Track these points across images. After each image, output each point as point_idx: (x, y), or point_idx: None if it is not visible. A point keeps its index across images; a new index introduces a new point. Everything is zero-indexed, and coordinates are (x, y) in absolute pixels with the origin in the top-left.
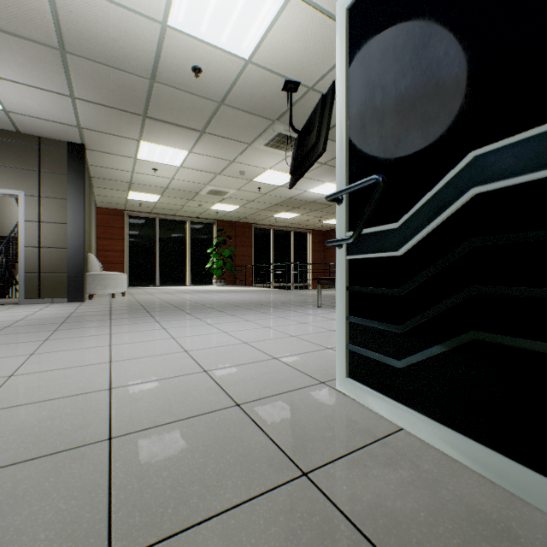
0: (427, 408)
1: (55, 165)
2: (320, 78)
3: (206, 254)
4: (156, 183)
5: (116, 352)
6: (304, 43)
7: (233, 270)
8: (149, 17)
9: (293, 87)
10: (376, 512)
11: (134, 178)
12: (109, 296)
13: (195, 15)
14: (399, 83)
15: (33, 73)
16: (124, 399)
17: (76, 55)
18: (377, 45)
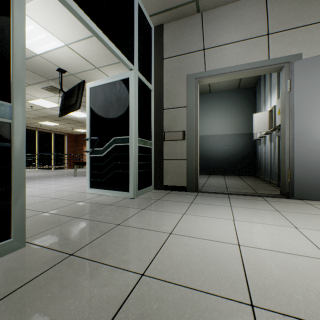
0: (108, 188)
1: None
2: (77, 72)
3: None
4: None
5: None
6: (70, 60)
7: None
8: None
9: (63, 71)
10: (95, 201)
11: None
12: None
13: None
14: (102, 116)
15: None
16: None
17: None
18: (98, 104)
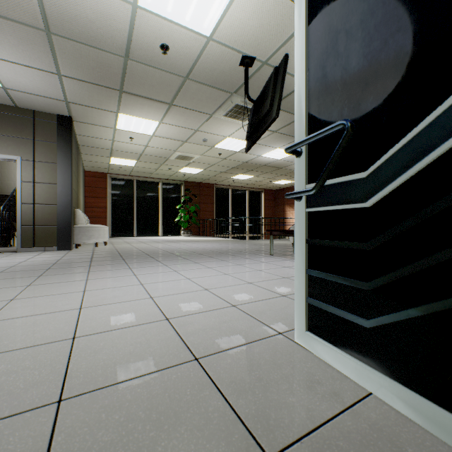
0: (403, 376)
1: (47, 134)
2: (273, 53)
3: (175, 209)
4: (133, 150)
5: (88, 298)
6: (259, 20)
7: (198, 223)
8: None
9: (249, 62)
10: None
11: (114, 145)
12: (94, 245)
13: None
14: (367, 22)
15: (25, 53)
16: (84, 350)
17: (60, 36)
18: None
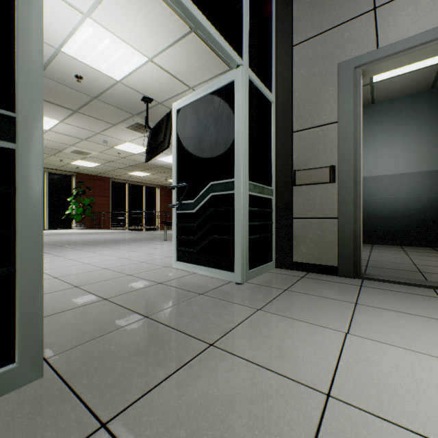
0: (201, 263)
1: None
2: (166, 99)
3: (65, 202)
4: None
5: None
6: (156, 82)
7: (93, 216)
8: (47, 43)
9: (149, 101)
10: (181, 285)
11: None
12: None
13: (84, 52)
14: (194, 151)
15: None
16: (69, 279)
17: None
18: (187, 132)
